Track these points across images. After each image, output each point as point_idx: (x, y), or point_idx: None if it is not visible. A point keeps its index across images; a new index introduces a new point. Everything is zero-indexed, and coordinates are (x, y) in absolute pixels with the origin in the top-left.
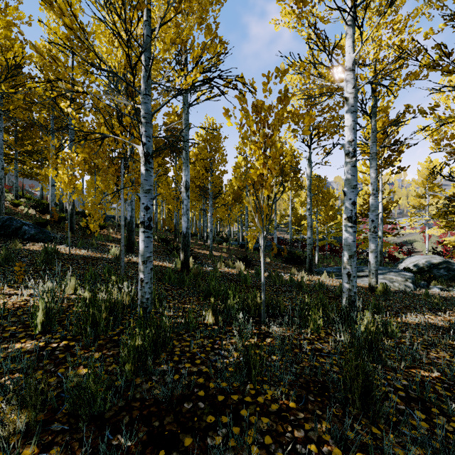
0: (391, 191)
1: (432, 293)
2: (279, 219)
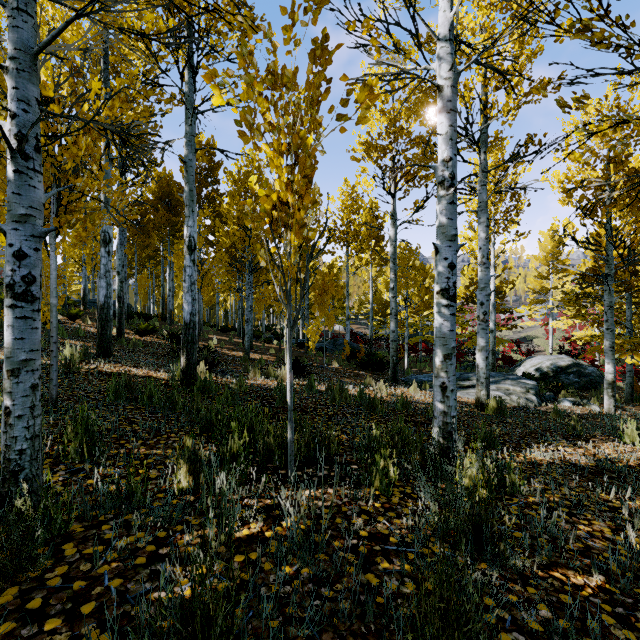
0: (506, 267)
1: (563, 409)
2: (357, 307)
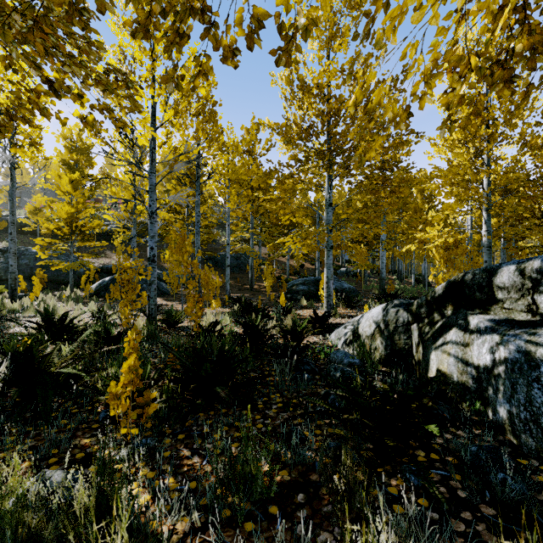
0: None
1: None
2: None
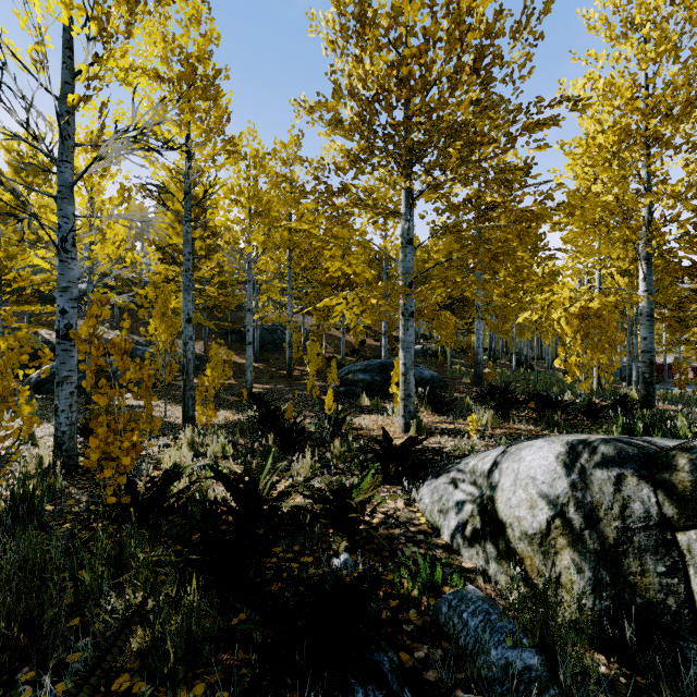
0: None
1: None
2: None
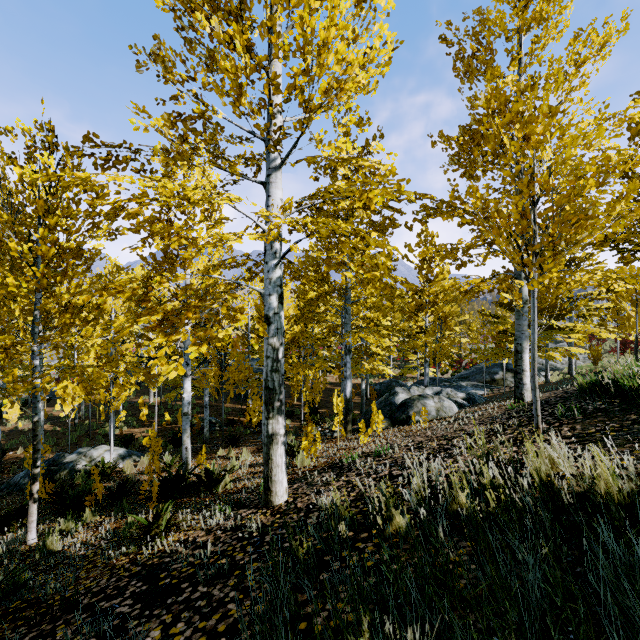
0: None
1: None
2: None
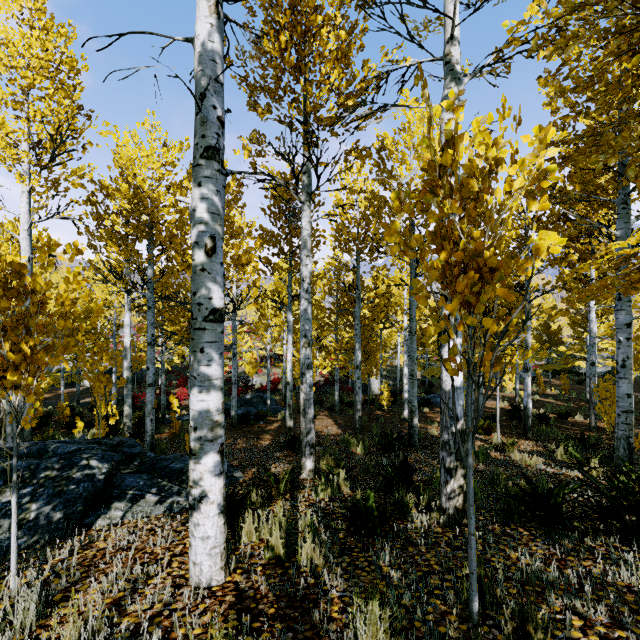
0: None
1: None
2: None
